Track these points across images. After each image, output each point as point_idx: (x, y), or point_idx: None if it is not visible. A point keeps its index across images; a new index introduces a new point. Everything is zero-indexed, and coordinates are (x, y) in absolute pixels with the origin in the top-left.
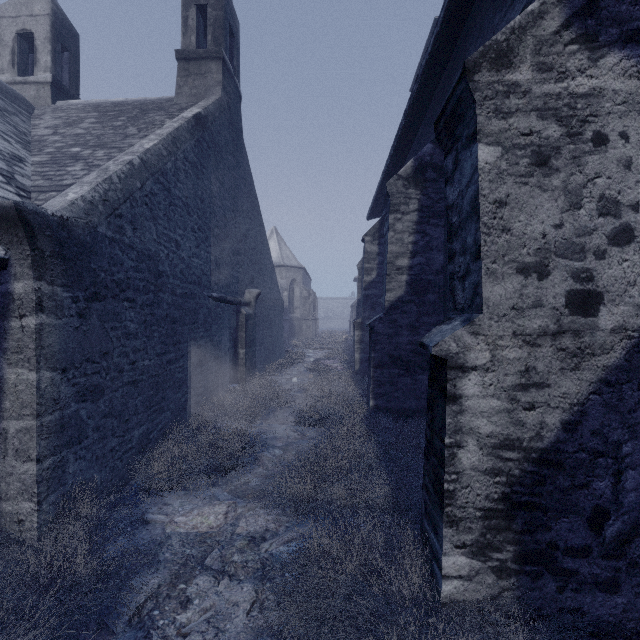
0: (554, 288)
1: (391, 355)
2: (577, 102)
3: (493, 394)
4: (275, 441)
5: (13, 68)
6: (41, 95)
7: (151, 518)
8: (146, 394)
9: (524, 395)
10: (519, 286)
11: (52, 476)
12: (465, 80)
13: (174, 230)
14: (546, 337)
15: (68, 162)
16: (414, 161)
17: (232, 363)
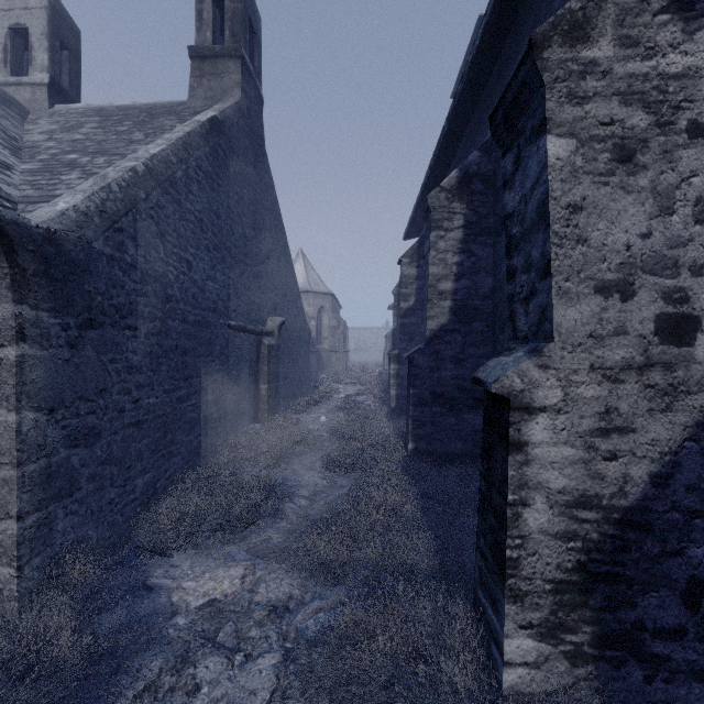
0: (641, 311)
1: (433, 391)
2: (668, 84)
3: (566, 441)
4: (301, 490)
5: (5, 68)
6: (37, 98)
7: (155, 583)
8: (152, 437)
9: (604, 442)
10: (598, 309)
11: (36, 536)
12: (531, 58)
13: (185, 248)
14: (631, 371)
15: (63, 170)
16: (459, 171)
17: (253, 400)
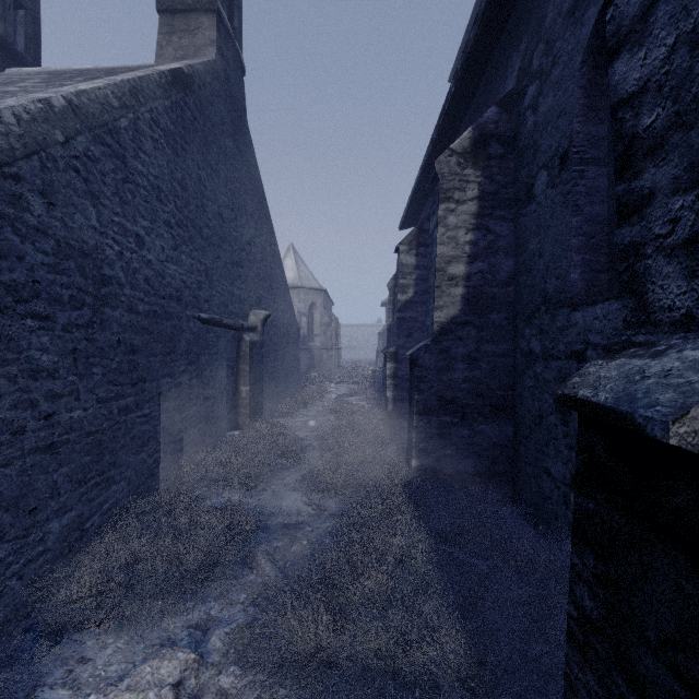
0: None
1: (441, 397)
2: None
3: None
4: (280, 520)
5: None
6: None
7: None
8: (77, 462)
9: None
10: None
11: None
12: None
13: (133, 219)
14: None
15: None
16: (473, 130)
17: (231, 404)
